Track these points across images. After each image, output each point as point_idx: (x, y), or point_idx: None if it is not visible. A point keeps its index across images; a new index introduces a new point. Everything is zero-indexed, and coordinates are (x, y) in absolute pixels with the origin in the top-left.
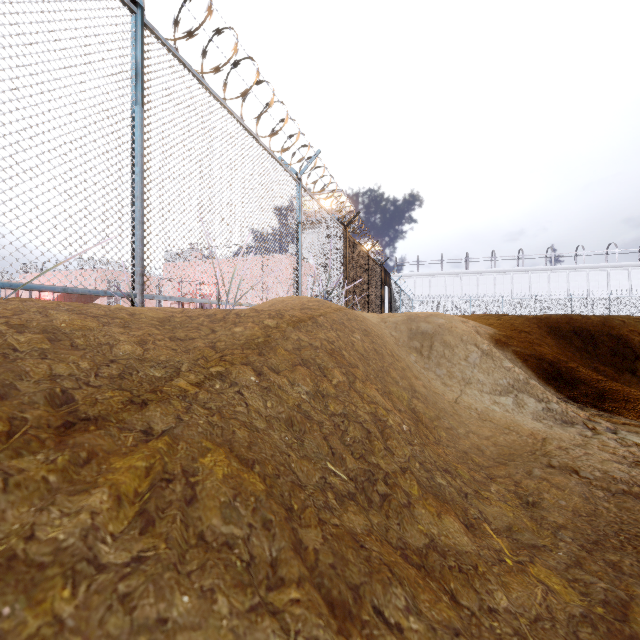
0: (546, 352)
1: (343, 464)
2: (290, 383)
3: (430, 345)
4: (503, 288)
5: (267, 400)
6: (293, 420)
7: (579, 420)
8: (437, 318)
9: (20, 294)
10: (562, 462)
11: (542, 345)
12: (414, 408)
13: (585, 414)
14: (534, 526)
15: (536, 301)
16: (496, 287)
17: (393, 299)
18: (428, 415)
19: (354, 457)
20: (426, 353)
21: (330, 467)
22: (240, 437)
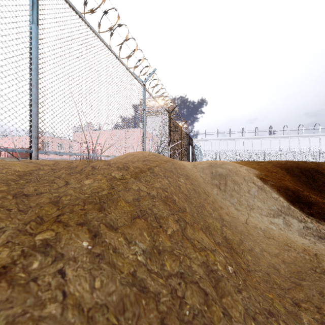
0: (289, 185)
1: None
2: (127, 241)
3: (225, 183)
4: (248, 146)
5: (96, 277)
6: (125, 303)
7: None
8: (227, 165)
9: None
10: None
11: (285, 180)
12: (225, 236)
13: None
14: None
15: (264, 153)
16: (244, 146)
17: (193, 152)
18: (235, 241)
19: None
20: (223, 188)
21: None
22: None
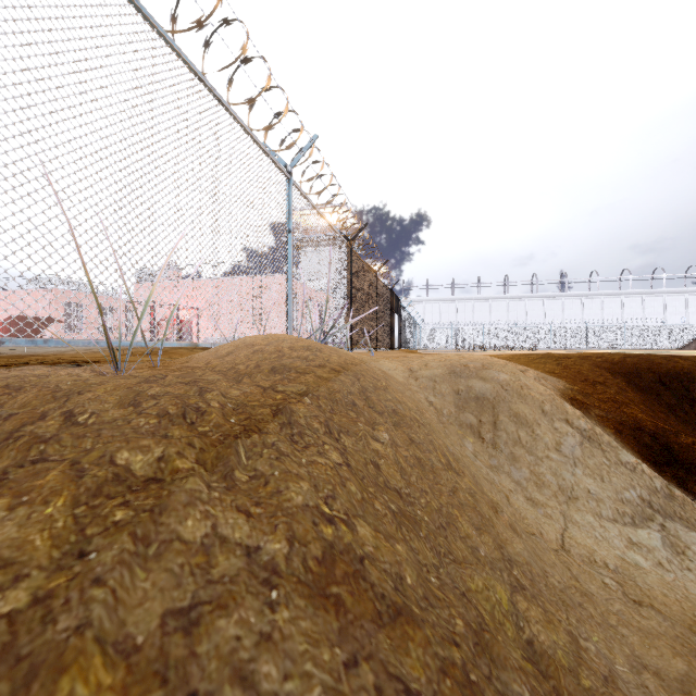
0: (642, 417)
1: None
2: None
3: (493, 421)
4: (516, 315)
5: None
6: None
7: None
8: (496, 372)
9: None
10: None
11: (629, 405)
12: (531, 642)
13: None
14: None
15: (551, 329)
16: (509, 314)
17: (402, 327)
18: (560, 651)
19: None
20: (489, 436)
21: None
22: None
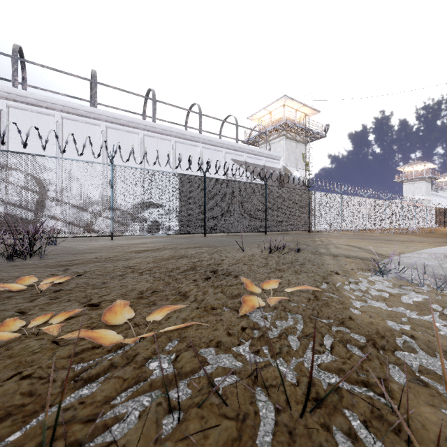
0: None
1: None
2: None
3: None
4: None
5: None
6: None
7: None
8: None
9: None
10: None
11: None
12: None
13: None
14: None
15: None
16: None
17: None
18: None
19: None
20: None
21: None
22: None
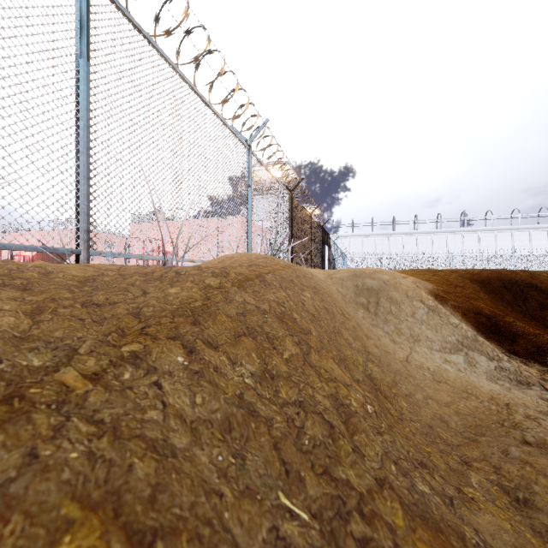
0: (483, 306)
1: (301, 489)
2: (231, 362)
3: (376, 301)
4: (424, 247)
5: (196, 393)
6: (231, 422)
7: (534, 380)
8: (381, 274)
9: (2, 251)
10: (538, 438)
11: (477, 299)
12: (370, 374)
13: (536, 372)
14: (542, 546)
15: (452, 258)
16: (418, 246)
17: (331, 256)
18: (385, 381)
19: (315, 472)
20: (373, 309)
21: (284, 502)
22: (140, 478)
